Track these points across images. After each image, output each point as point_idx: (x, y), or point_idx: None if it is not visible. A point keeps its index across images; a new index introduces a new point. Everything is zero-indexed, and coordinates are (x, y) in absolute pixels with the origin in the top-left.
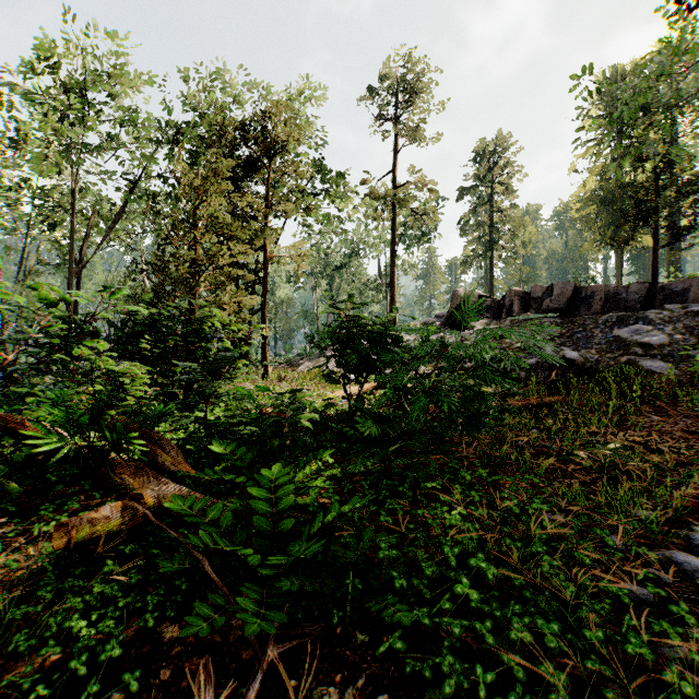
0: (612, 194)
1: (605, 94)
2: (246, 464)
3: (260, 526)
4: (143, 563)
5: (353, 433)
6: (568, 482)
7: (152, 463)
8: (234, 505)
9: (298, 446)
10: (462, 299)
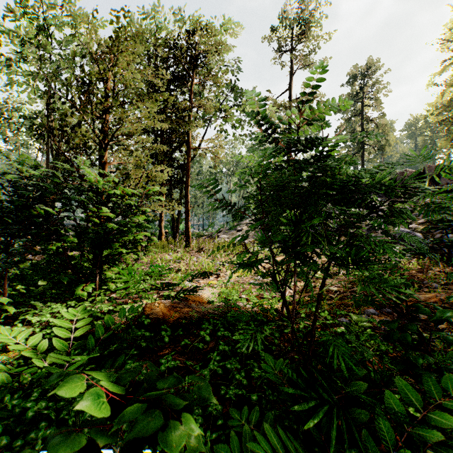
0: None
1: None
2: None
3: None
4: None
5: None
6: None
7: None
8: None
9: None
10: None
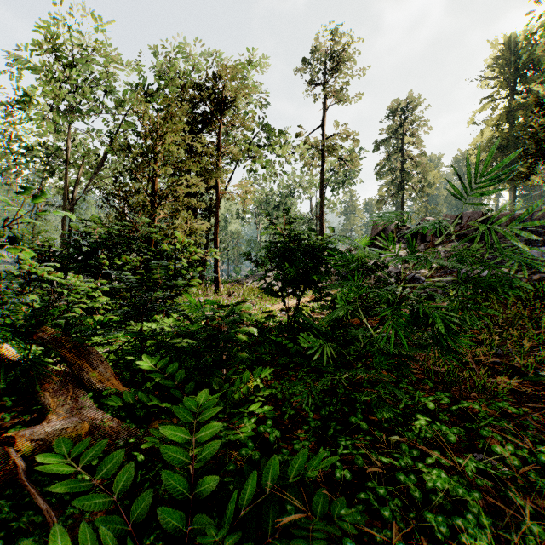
0: (506, 142)
1: (500, 58)
2: (176, 383)
3: (170, 488)
4: (1, 543)
5: (292, 345)
6: (544, 410)
7: (78, 379)
8: (152, 439)
9: (234, 362)
10: (381, 228)
